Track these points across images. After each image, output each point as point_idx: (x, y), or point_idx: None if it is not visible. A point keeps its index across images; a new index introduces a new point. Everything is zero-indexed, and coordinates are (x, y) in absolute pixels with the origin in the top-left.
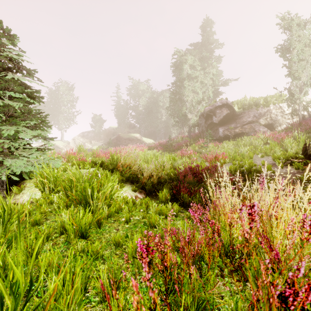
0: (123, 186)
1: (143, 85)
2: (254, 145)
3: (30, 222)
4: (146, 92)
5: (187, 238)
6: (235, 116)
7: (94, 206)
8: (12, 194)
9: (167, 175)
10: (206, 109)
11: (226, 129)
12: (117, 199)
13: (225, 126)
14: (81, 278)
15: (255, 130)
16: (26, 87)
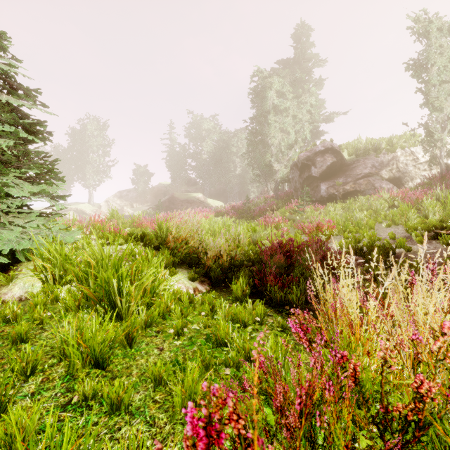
0: (175, 273)
1: (208, 123)
2: (375, 208)
3: (9, 338)
4: (213, 132)
5: (297, 404)
6: (345, 166)
7: (123, 307)
8: None
9: (245, 255)
10: (302, 155)
11: (331, 186)
12: (163, 295)
13: (329, 180)
14: None
15: (375, 187)
16: (23, 116)
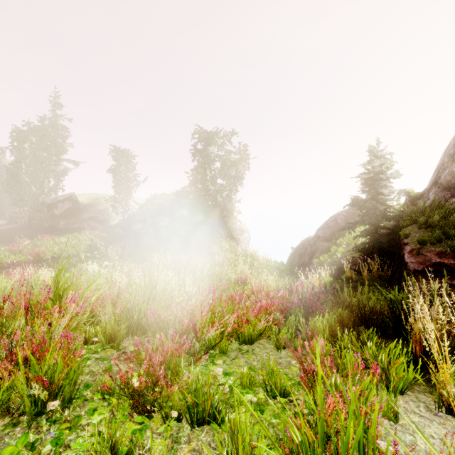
0: None
1: None
2: (80, 239)
3: None
4: None
5: None
6: (78, 210)
7: None
8: None
9: None
10: (48, 200)
11: (66, 223)
12: None
13: (66, 219)
14: None
15: (91, 225)
16: None
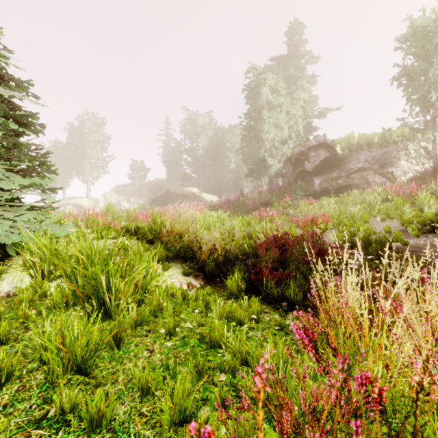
0: (168, 268)
1: (203, 119)
2: (369, 202)
3: None
4: (208, 128)
5: None
6: (338, 161)
7: (112, 305)
8: None
9: (239, 248)
10: (295, 150)
11: (324, 181)
12: (155, 291)
13: (322, 175)
14: None
15: (368, 181)
16: (14, 108)
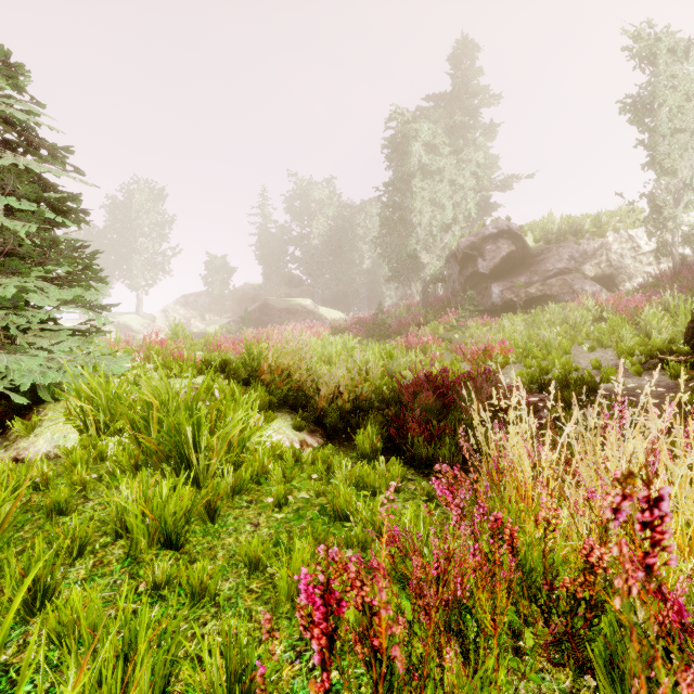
0: (273, 419)
1: (320, 190)
2: (573, 322)
3: (43, 508)
4: (328, 204)
5: (434, 568)
6: (529, 258)
7: (200, 466)
8: (13, 437)
9: (376, 392)
10: (463, 241)
11: (507, 289)
12: (258, 450)
13: (505, 280)
14: (153, 666)
15: (574, 290)
16: (48, 188)
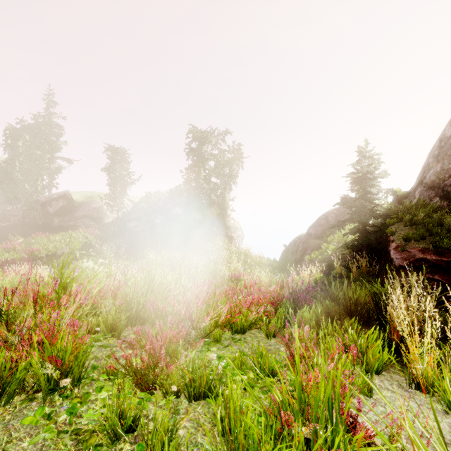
0: None
1: None
2: (75, 237)
3: None
4: None
5: None
6: (72, 208)
7: None
8: None
9: None
10: (42, 198)
11: (60, 221)
12: None
13: (60, 216)
14: None
15: (85, 223)
16: None
